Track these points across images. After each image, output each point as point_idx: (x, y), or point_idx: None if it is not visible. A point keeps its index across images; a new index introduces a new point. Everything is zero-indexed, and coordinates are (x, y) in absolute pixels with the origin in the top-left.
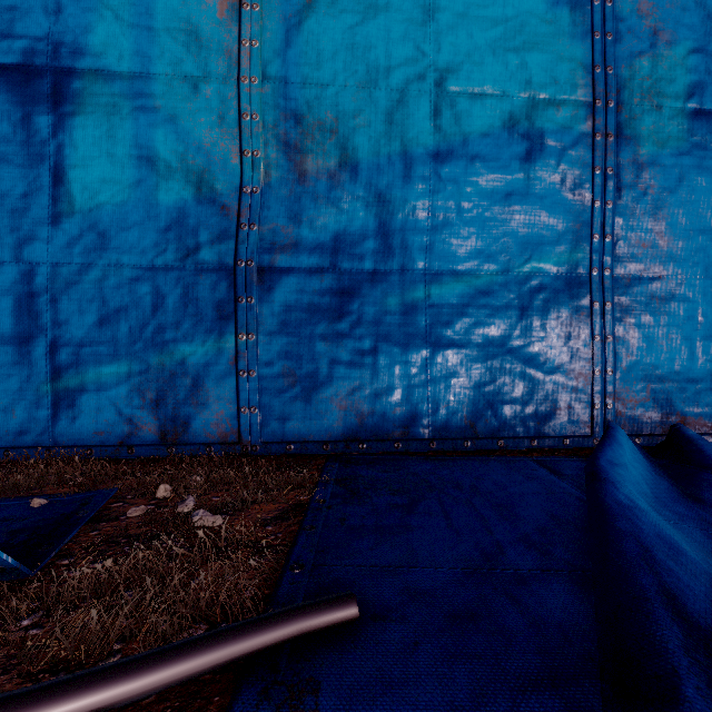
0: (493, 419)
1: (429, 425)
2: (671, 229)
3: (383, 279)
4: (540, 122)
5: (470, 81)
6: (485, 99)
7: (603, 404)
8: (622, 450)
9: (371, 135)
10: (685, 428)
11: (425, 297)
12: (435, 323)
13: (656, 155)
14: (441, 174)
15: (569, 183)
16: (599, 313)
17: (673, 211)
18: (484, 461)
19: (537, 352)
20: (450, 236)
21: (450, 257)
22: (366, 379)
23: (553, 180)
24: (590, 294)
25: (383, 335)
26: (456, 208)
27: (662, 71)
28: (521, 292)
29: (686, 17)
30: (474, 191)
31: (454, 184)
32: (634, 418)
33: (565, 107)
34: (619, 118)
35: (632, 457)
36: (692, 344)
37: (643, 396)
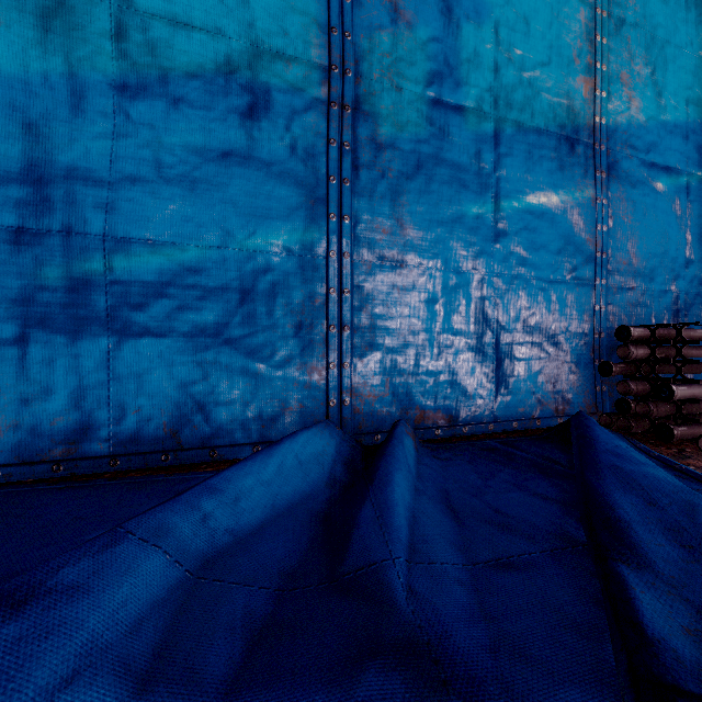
0: (205, 425)
1: (112, 437)
2: (411, 217)
3: (35, 242)
4: (266, 76)
5: (172, 4)
6: (194, 32)
7: (340, 401)
8: (261, 464)
9: (13, 39)
10: (399, 425)
11: (105, 270)
12: (121, 304)
13: (397, 138)
14: (129, 113)
15: (301, 151)
16: (335, 300)
17: (414, 199)
18: (149, 483)
19: (263, 343)
20: (142, 194)
21: (142, 221)
22: (6, 380)
23: (282, 146)
24: (325, 279)
25: (35, 318)
26: (152, 160)
27: (403, 52)
28: (241, 271)
29: (427, 2)
30: (178, 143)
31: (149, 129)
32: (374, 415)
33: (297, 65)
34: (357, 91)
35: (290, 470)
36: (432, 336)
37: (383, 391)
